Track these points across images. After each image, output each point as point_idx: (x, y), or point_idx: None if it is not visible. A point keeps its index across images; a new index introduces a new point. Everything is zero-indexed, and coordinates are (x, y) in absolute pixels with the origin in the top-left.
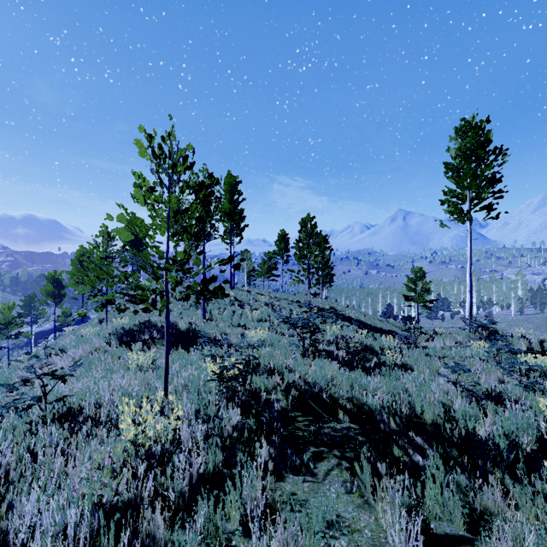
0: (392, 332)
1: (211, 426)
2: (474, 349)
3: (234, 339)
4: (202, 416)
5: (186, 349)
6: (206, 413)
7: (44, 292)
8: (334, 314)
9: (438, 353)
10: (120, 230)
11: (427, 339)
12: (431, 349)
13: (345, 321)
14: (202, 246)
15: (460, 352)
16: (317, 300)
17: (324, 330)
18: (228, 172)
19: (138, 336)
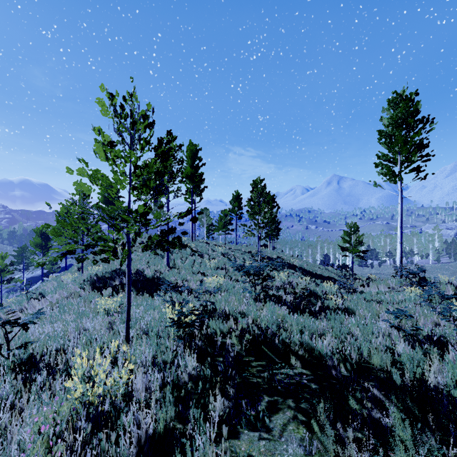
0: (331, 278)
1: (167, 373)
2: (407, 294)
3: (194, 285)
4: (160, 362)
5: (151, 294)
6: (163, 359)
7: (33, 244)
8: (281, 262)
9: (373, 297)
10: (80, 183)
11: (362, 285)
12: (367, 294)
13: (290, 269)
14: (167, 203)
15: (394, 297)
16: (266, 250)
17: (274, 277)
18: (190, 141)
19: (109, 282)
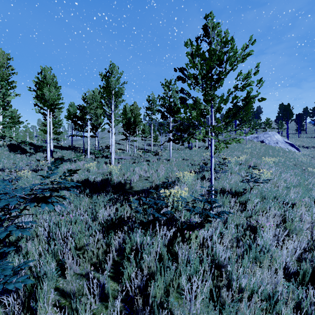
0: None
1: None
2: None
3: None
4: None
5: None
6: None
7: None
8: None
9: None
10: None
11: None
12: None
13: None
14: None
15: None
16: None
17: None
18: None
19: None
